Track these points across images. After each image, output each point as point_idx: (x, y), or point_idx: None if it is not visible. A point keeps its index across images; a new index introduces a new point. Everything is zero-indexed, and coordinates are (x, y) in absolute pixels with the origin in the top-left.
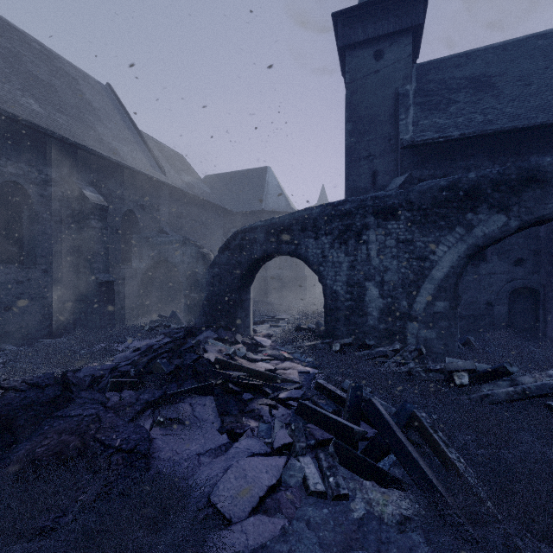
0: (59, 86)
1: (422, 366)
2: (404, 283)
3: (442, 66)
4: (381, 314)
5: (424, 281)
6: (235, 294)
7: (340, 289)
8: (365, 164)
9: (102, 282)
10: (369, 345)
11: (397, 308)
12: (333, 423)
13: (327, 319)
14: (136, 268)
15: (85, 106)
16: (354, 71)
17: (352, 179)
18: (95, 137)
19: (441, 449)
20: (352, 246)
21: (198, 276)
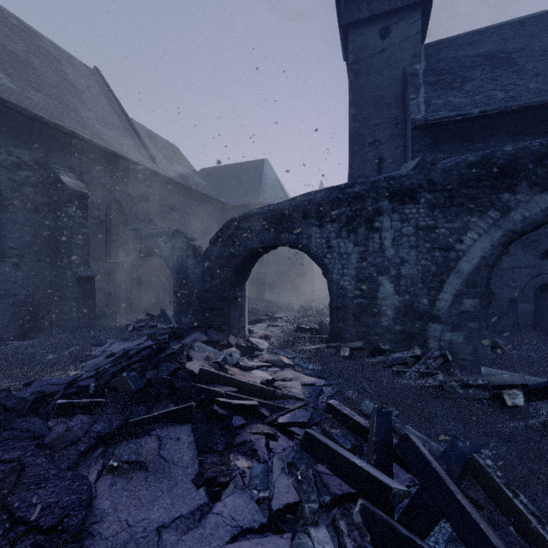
0: (37, 64)
1: (458, 380)
2: (425, 277)
3: (453, 44)
4: (397, 313)
5: (449, 274)
6: (228, 290)
7: (349, 284)
8: (370, 151)
9: (81, 277)
10: (384, 350)
11: (417, 306)
12: (358, 473)
13: (332, 319)
14: (123, 262)
15: (68, 87)
16: (358, 51)
17: (356, 167)
18: (76, 119)
19: (532, 528)
20: (362, 235)
21: (188, 271)
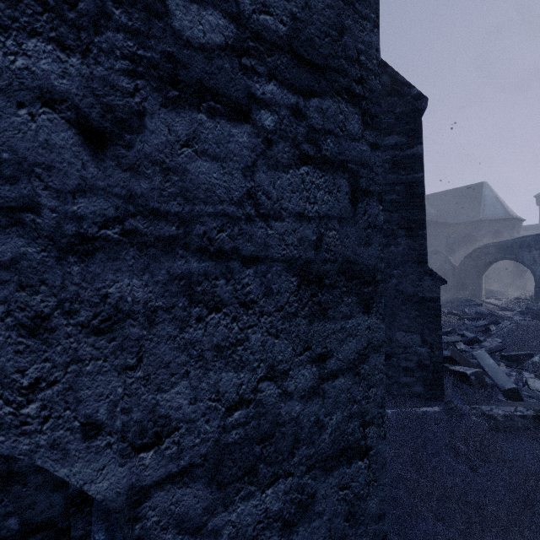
0: None
1: None
2: None
3: None
4: None
5: None
6: (475, 279)
7: None
8: None
9: None
10: None
11: None
12: (530, 312)
13: (536, 292)
14: None
15: None
16: None
17: None
18: None
19: None
20: None
21: (445, 271)
